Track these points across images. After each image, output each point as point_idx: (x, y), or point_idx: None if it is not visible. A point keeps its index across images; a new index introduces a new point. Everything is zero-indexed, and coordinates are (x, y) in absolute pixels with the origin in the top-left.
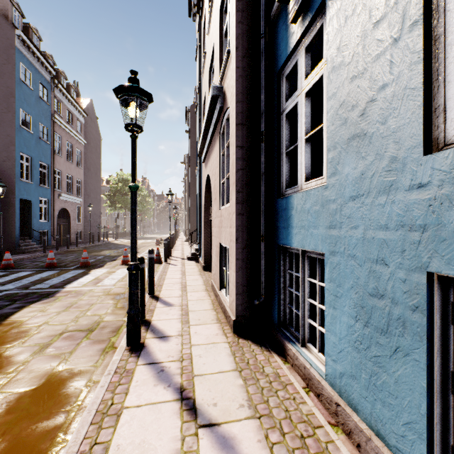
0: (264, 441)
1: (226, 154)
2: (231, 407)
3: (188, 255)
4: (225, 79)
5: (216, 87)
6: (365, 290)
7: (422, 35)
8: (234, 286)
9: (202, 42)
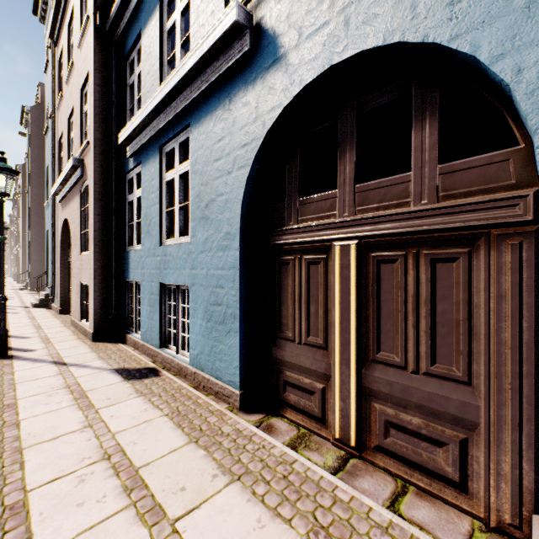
0: (105, 362)
1: (87, 212)
2: (89, 360)
3: (34, 302)
4: (86, 156)
5: (77, 159)
6: (150, 293)
7: (159, 208)
8: (93, 310)
9: (57, 72)
